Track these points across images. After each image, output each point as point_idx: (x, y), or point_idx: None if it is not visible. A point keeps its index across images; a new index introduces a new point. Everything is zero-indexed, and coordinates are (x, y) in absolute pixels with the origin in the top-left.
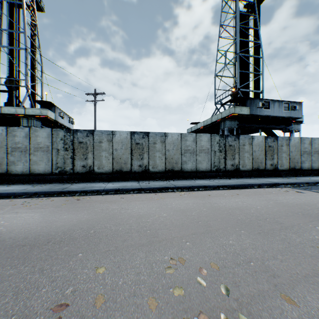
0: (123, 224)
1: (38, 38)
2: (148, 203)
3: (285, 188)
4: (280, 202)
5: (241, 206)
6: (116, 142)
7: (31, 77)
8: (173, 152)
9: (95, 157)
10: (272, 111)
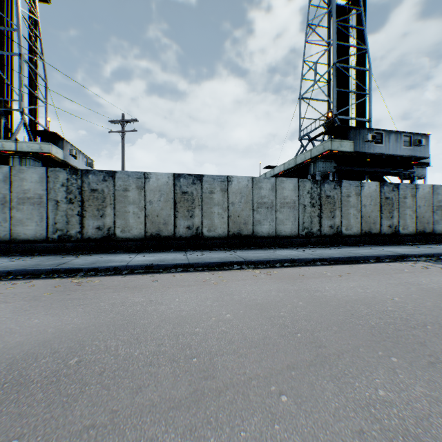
0: (145, 339)
1: (40, 41)
2: (198, 291)
3: (421, 263)
4: (428, 287)
5: (365, 297)
6: (151, 191)
7: (30, 97)
8: (241, 207)
9: (118, 213)
10: (386, 148)
